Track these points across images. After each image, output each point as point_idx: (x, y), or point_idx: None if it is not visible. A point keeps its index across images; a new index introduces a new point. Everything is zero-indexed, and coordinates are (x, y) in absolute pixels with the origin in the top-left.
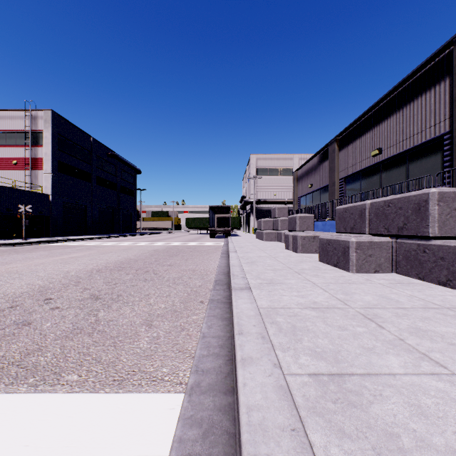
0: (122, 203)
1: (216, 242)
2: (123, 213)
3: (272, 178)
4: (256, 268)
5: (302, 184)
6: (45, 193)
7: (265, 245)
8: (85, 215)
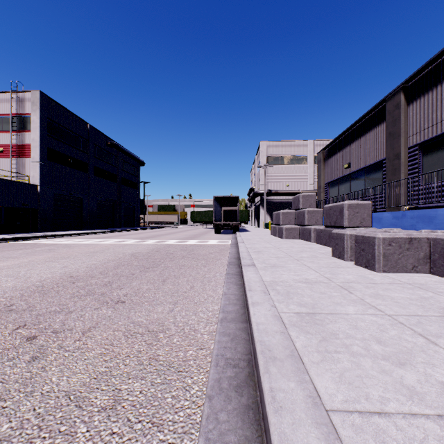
0: (124, 196)
1: (221, 240)
2: (125, 206)
3: (284, 167)
4: (371, 393)
5: (332, 166)
6: (33, 183)
7: (292, 247)
8: (81, 208)
